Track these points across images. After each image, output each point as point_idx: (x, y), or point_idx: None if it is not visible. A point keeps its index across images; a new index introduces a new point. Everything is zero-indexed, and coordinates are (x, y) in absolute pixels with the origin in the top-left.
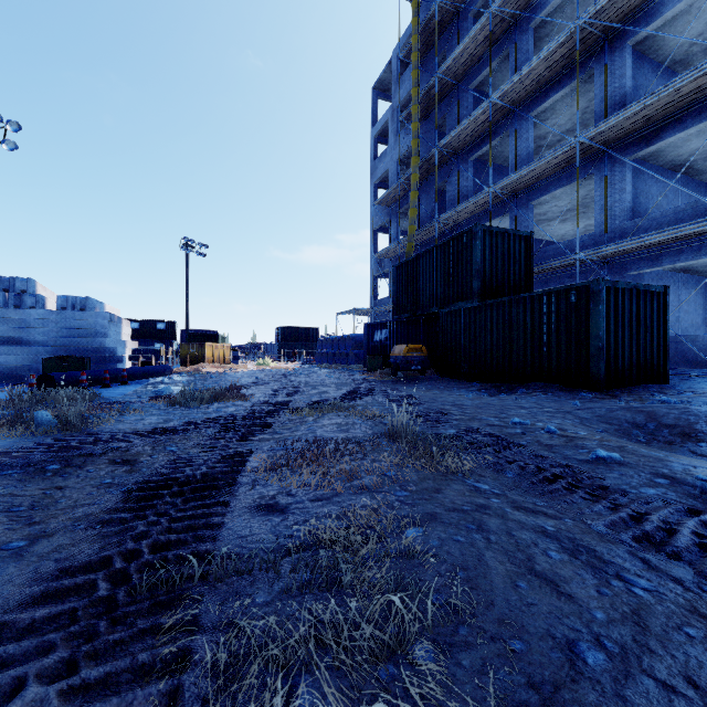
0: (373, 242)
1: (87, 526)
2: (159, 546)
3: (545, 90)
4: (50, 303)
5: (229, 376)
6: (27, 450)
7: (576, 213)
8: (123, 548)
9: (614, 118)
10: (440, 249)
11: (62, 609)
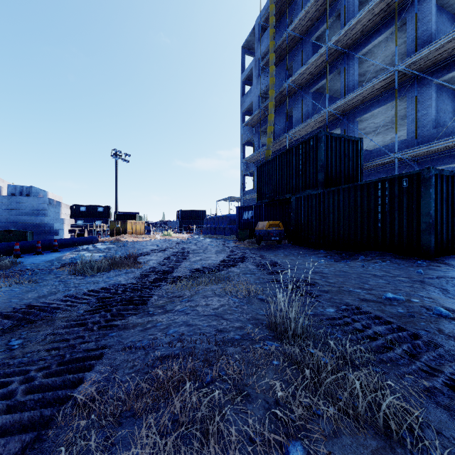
0: (242, 152)
1: None
2: None
3: (367, 37)
4: (5, 191)
5: (137, 244)
6: None
7: (386, 128)
8: None
9: (426, 50)
10: (292, 151)
11: None
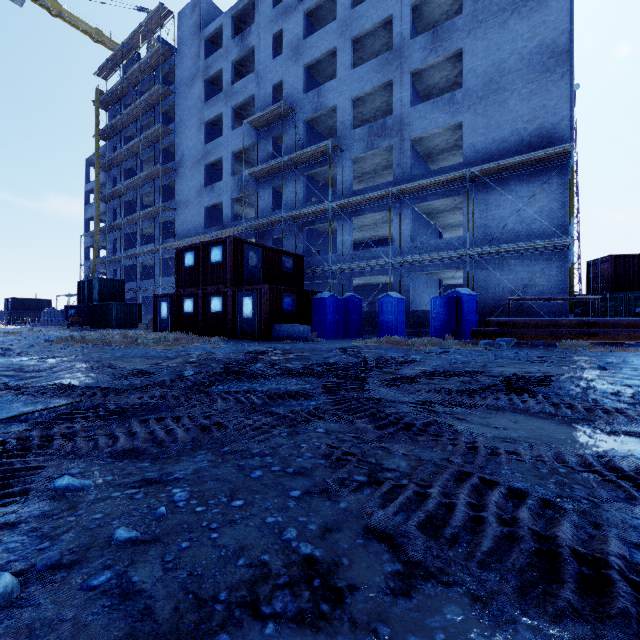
0: (86, 253)
1: None
2: None
3: (144, 221)
4: None
5: None
6: None
7: None
8: None
9: (147, 249)
10: (91, 281)
11: None
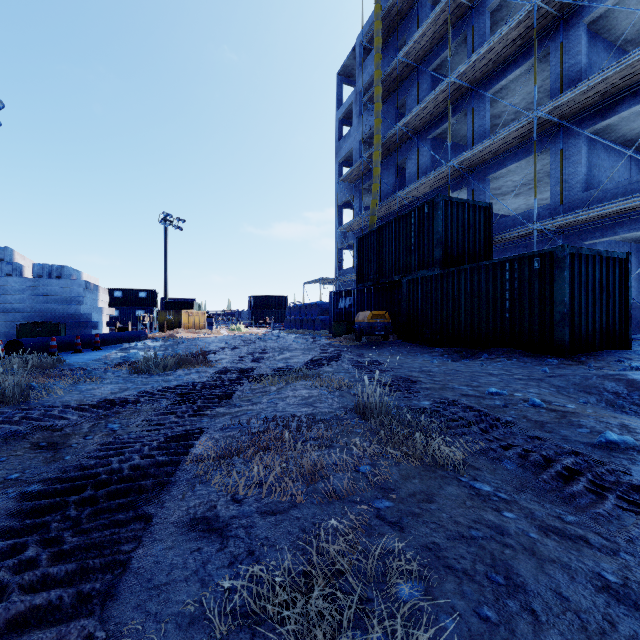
0: (338, 216)
1: None
2: (12, 618)
3: (501, 69)
4: (28, 271)
5: (200, 341)
6: None
7: (529, 188)
8: None
9: (572, 92)
10: (402, 219)
11: None
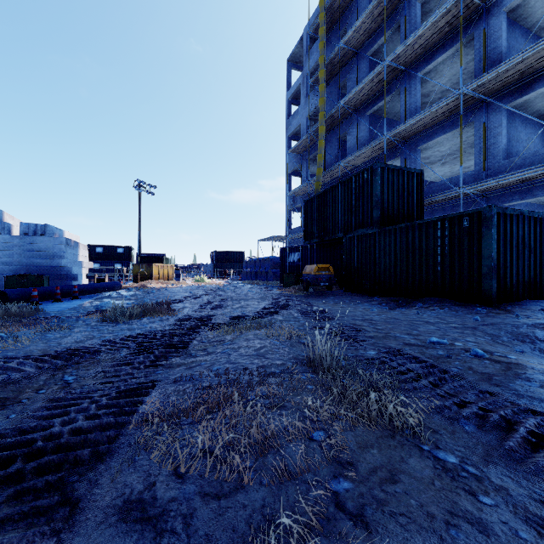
0: (288, 183)
1: None
2: None
3: (430, 53)
4: (16, 229)
5: (167, 291)
6: None
7: (454, 157)
8: None
9: (494, 71)
10: (344, 184)
11: None
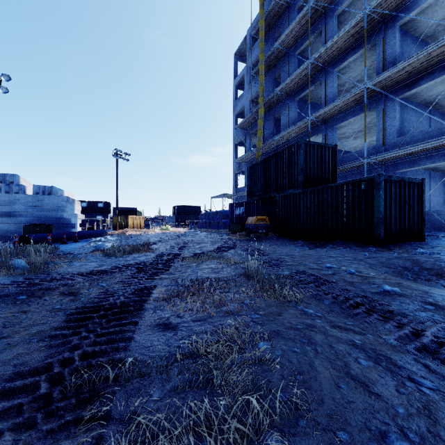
0: (235, 152)
1: (39, 339)
2: (87, 355)
3: (344, 54)
4: (28, 190)
5: (143, 236)
6: (5, 285)
7: (363, 133)
8: (61, 357)
9: (389, 72)
10: (277, 155)
11: (12, 404)
